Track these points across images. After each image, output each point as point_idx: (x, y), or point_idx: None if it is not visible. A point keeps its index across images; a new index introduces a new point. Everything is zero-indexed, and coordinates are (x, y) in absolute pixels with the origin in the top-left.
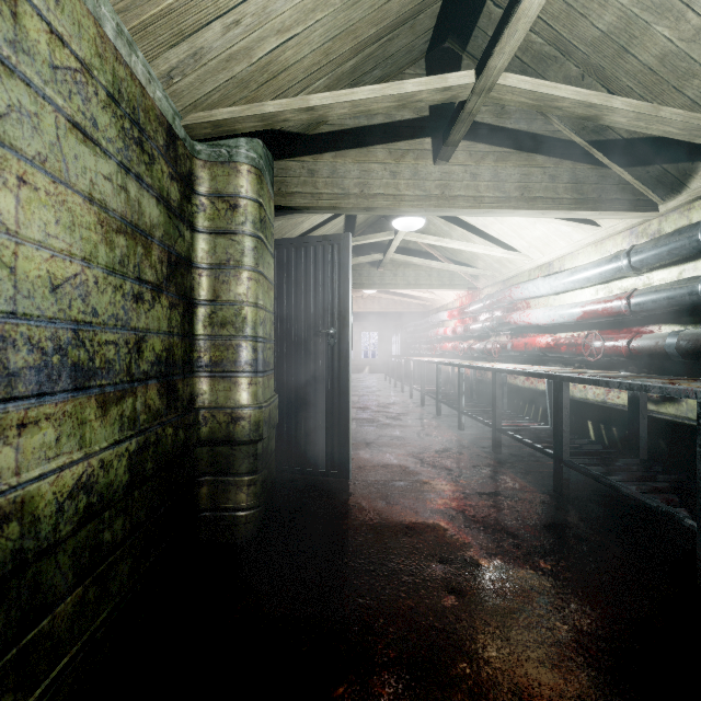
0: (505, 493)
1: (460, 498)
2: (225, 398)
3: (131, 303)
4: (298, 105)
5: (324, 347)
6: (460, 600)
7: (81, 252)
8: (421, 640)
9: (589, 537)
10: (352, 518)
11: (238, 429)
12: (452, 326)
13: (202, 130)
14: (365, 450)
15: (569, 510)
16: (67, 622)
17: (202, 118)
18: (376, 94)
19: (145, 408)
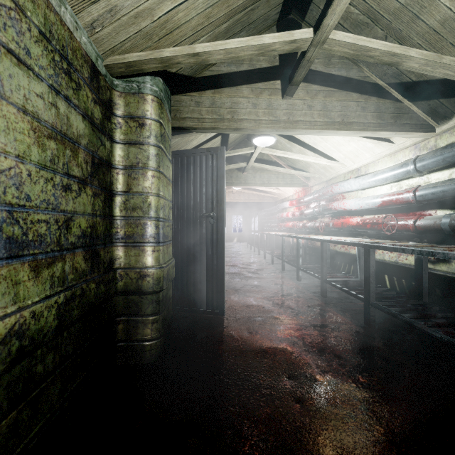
0: (331, 325)
1: (300, 329)
2: (135, 261)
3: (61, 192)
4: (187, 51)
5: (207, 225)
6: (304, 408)
7: (15, 150)
8: (277, 441)
9: (392, 358)
10: (225, 345)
11: (144, 283)
12: (292, 211)
13: (118, 69)
14: (234, 295)
15: (375, 338)
16: (2, 441)
17: (117, 60)
18: (243, 44)
19: (72, 269)
